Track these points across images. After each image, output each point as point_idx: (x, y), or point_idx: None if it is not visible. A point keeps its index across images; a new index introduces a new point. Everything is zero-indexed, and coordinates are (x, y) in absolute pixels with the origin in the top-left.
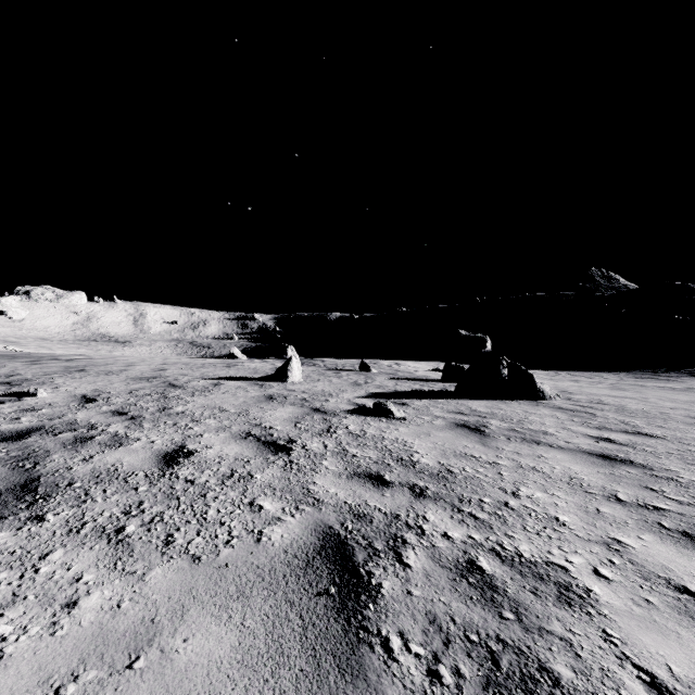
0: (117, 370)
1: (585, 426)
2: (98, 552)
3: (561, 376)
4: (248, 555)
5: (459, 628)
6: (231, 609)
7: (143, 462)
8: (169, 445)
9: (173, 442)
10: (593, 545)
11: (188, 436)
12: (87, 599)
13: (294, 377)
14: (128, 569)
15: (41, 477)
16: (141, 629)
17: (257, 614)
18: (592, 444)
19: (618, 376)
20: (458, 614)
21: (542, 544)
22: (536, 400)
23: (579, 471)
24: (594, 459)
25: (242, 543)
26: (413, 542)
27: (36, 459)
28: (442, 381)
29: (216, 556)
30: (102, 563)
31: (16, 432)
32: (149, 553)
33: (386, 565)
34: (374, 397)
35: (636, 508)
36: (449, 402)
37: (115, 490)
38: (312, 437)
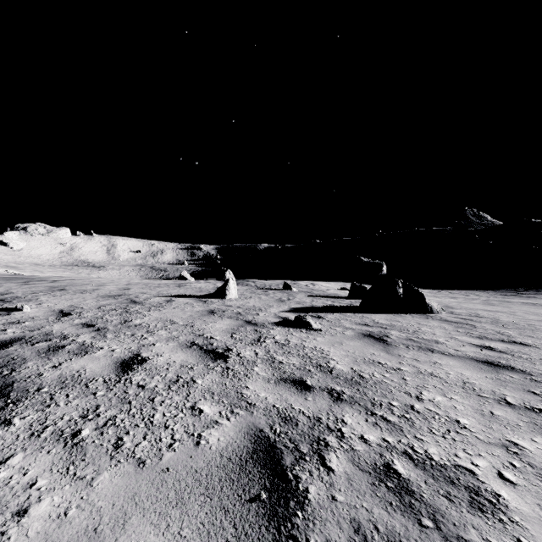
0: (91, 289)
1: (469, 336)
2: (54, 456)
3: (443, 293)
4: (187, 459)
5: (383, 537)
6: (170, 517)
7: (103, 368)
8: (127, 353)
9: (130, 350)
10: (493, 448)
11: (143, 345)
12: (37, 507)
13: (231, 295)
14: (79, 474)
15: (15, 382)
16: (84, 539)
17: (194, 522)
18: (477, 352)
19: (487, 293)
20: (380, 521)
21: (448, 447)
22: (426, 313)
23: (470, 376)
24: (481, 365)
25: (183, 446)
26: (334, 445)
27: (13, 366)
28: (349, 298)
29: (159, 460)
30: (56, 467)
31: (1, 342)
32: (99, 457)
33: (311, 468)
34: (295, 312)
35: (525, 411)
36: (355, 315)
37: (76, 394)
38: (245, 345)
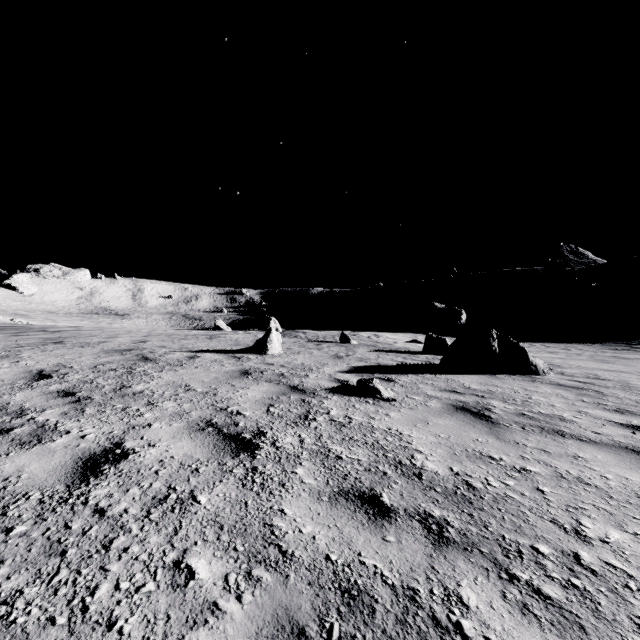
0: (96, 342)
1: (602, 408)
2: None
3: (537, 347)
4: None
5: None
6: None
7: (52, 472)
8: (102, 442)
9: (109, 437)
10: None
11: (133, 426)
12: None
13: (274, 349)
14: None
15: None
16: None
17: None
18: (628, 436)
19: (593, 347)
20: None
21: None
22: (529, 374)
23: None
24: None
25: None
26: None
27: None
28: (423, 353)
29: None
30: None
31: None
32: None
33: None
34: (356, 372)
35: None
36: (437, 377)
37: None
38: (286, 426)
